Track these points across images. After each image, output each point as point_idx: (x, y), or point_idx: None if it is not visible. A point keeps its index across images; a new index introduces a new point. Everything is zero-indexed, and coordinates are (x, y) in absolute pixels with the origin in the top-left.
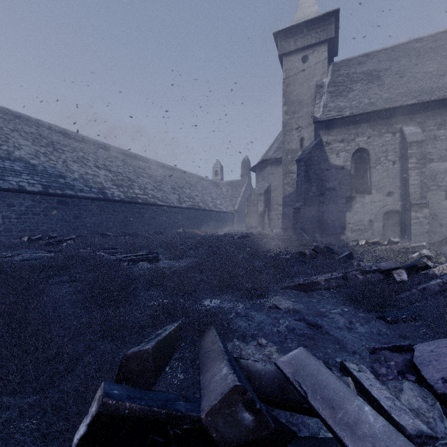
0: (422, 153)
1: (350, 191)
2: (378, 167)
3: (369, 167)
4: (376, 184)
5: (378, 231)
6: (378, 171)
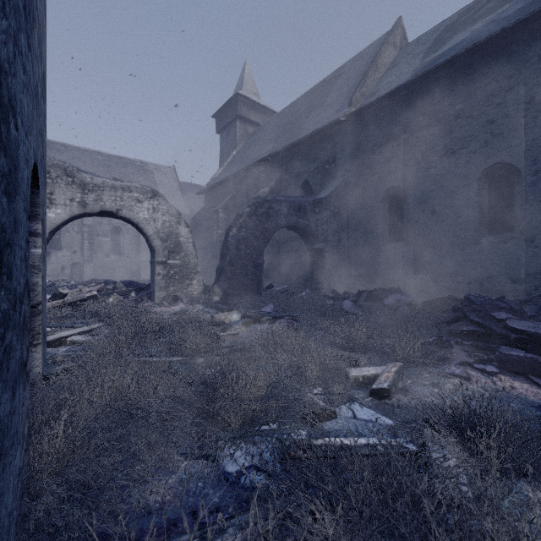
0: (91, 232)
1: (47, 247)
2: (68, 234)
3: (62, 233)
4: (67, 245)
5: (68, 276)
6: (68, 237)
